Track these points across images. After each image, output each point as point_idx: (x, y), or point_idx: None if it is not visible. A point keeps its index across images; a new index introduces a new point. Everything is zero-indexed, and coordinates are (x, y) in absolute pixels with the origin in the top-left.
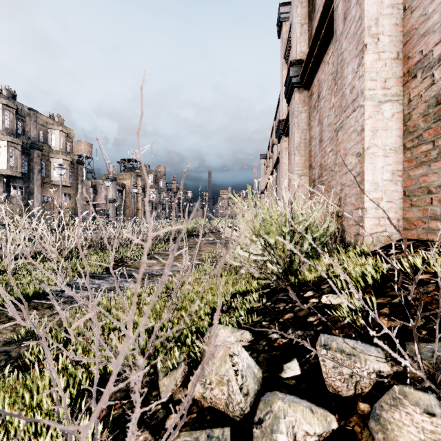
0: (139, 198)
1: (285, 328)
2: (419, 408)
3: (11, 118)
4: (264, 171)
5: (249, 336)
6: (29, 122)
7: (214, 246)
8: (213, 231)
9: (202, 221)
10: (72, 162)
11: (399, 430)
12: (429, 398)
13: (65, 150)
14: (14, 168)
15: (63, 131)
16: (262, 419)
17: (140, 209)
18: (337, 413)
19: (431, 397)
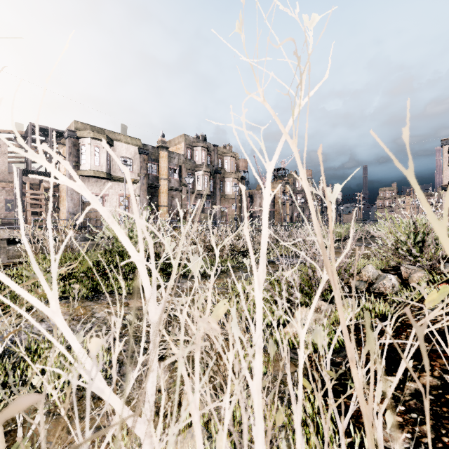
0: (287, 203)
1: (398, 271)
2: (419, 272)
3: (205, 155)
4: (447, 161)
5: (379, 272)
6: (214, 155)
7: (368, 248)
8: (368, 236)
9: (355, 226)
10: (238, 179)
11: (413, 277)
12: (423, 271)
13: (234, 170)
14: (206, 189)
15: (232, 157)
16: (377, 278)
17: (288, 214)
18: (402, 281)
19: (424, 271)
